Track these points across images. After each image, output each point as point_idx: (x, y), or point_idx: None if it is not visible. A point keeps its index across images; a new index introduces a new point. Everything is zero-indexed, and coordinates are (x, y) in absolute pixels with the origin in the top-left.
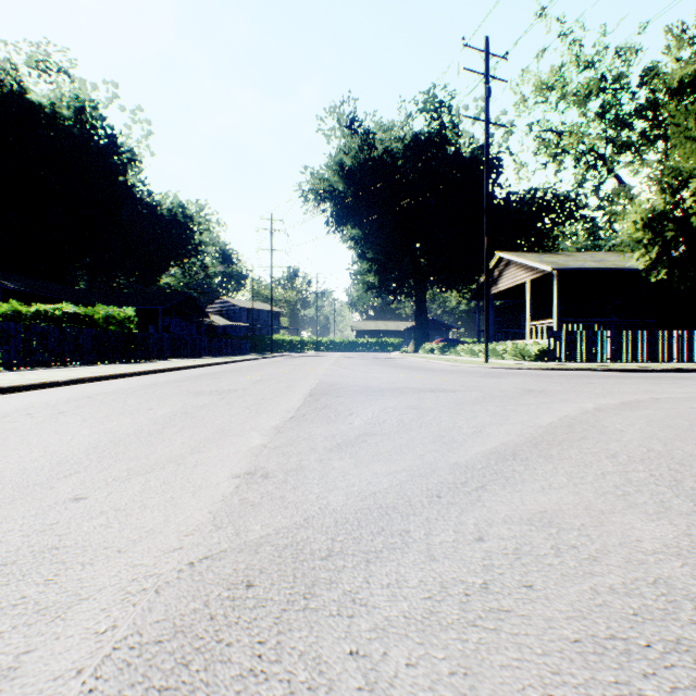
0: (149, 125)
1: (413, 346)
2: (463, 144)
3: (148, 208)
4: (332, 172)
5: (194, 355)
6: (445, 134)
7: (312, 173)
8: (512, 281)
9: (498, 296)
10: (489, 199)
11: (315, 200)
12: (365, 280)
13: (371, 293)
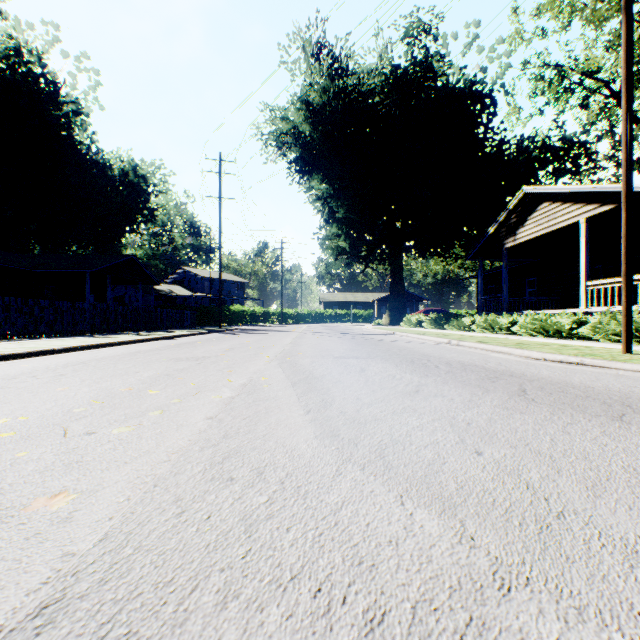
0: (97, 75)
1: (388, 318)
2: (453, 75)
3: (97, 167)
4: (296, 111)
5: (80, 330)
6: (431, 64)
7: (272, 109)
8: (548, 224)
9: (510, 252)
10: (486, 140)
11: (277, 144)
12: (335, 244)
13: (340, 260)
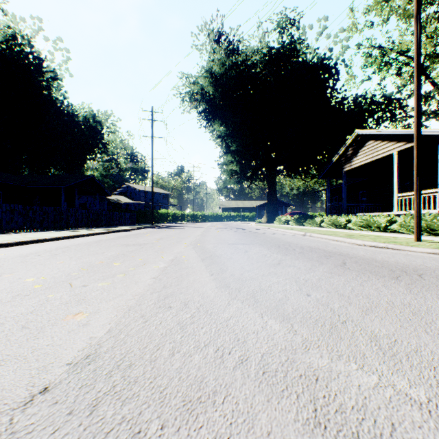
0: (68, 53)
1: (266, 218)
2: (310, 54)
3: (68, 115)
4: (203, 78)
5: (59, 226)
6: (295, 46)
7: (187, 77)
8: (372, 155)
9: (347, 174)
10: (332, 98)
11: (190, 100)
12: (229, 168)
13: (233, 179)
